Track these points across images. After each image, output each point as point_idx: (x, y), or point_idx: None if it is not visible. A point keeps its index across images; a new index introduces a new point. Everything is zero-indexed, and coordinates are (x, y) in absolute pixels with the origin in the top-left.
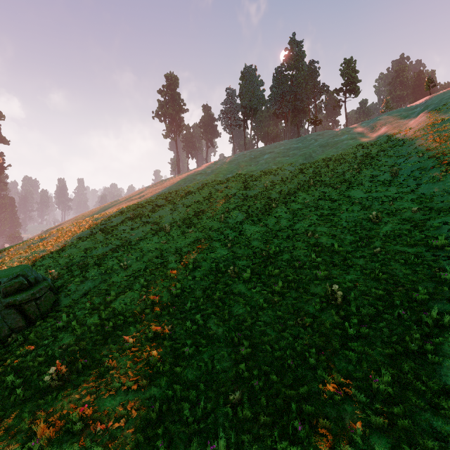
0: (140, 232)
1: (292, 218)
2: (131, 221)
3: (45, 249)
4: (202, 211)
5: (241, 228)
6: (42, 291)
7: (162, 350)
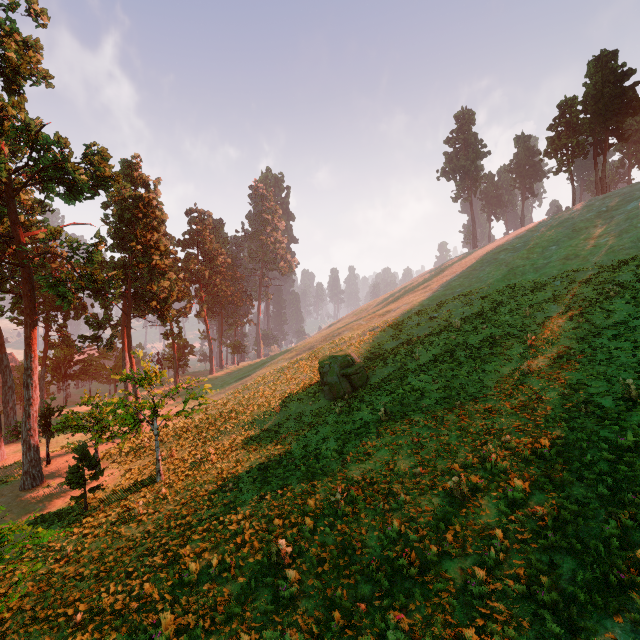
0: (427, 328)
1: (635, 311)
2: (417, 316)
3: (345, 342)
4: (502, 304)
5: (550, 324)
6: (360, 369)
7: (452, 414)
